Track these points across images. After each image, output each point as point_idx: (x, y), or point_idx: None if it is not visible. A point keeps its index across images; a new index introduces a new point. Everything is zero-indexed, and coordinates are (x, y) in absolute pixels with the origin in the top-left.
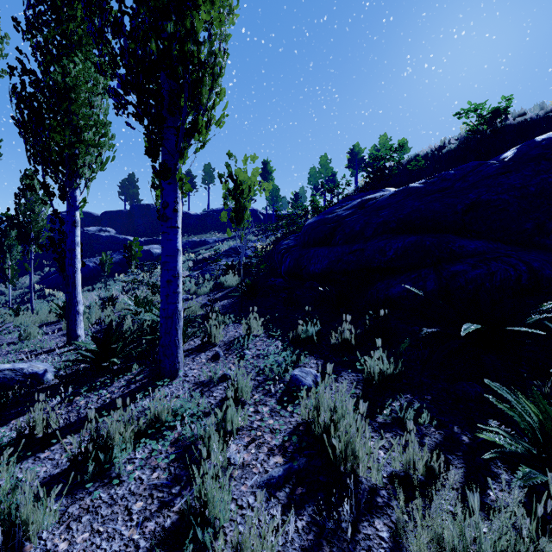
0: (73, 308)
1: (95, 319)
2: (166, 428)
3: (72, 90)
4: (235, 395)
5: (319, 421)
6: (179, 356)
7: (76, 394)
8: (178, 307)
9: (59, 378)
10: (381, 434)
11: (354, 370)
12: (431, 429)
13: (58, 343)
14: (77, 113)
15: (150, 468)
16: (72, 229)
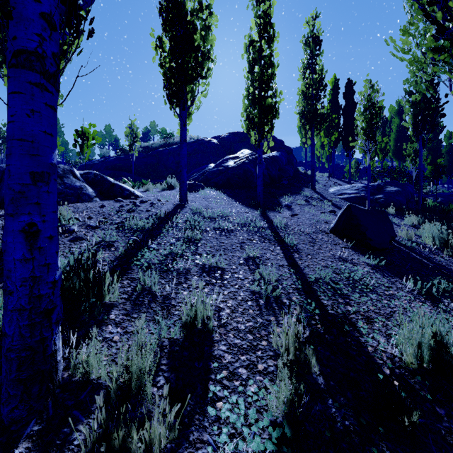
0: None
1: None
2: None
3: None
4: None
5: None
6: None
7: None
8: None
9: None
10: None
11: None
12: None
13: None
14: None
15: None
16: None
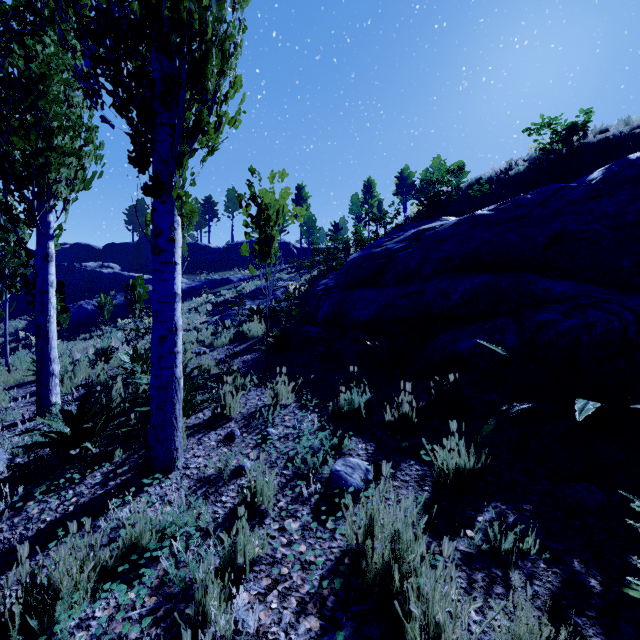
0: (45, 368)
1: (82, 379)
2: (148, 558)
3: (40, 79)
4: (253, 501)
5: (375, 556)
6: (178, 440)
7: (29, 497)
8: (176, 373)
9: (10, 470)
10: (467, 573)
11: (417, 460)
12: (541, 566)
13: (25, 414)
14: (47, 111)
15: (112, 639)
16: (44, 265)
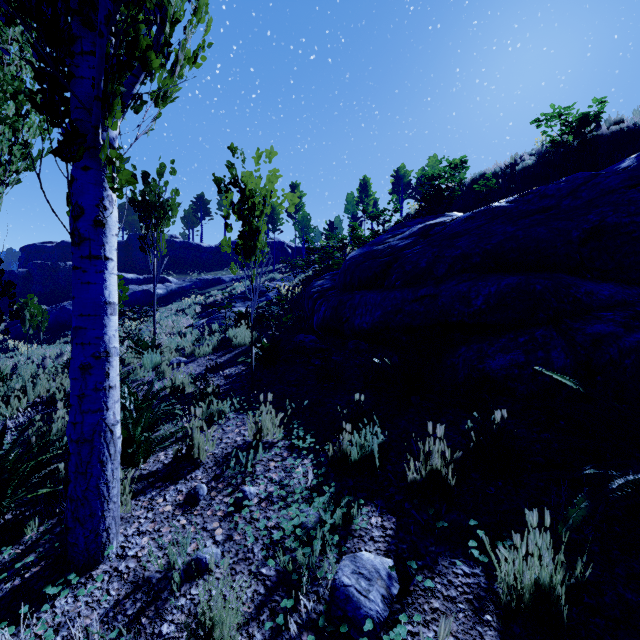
0: None
1: (39, 395)
2: None
3: None
4: None
5: None
6: (109, 516)
7: None
8: (108, 417)
9: None
10: None
11: (462, 554)
12: None
13: None
14: None
15: None
16: None
